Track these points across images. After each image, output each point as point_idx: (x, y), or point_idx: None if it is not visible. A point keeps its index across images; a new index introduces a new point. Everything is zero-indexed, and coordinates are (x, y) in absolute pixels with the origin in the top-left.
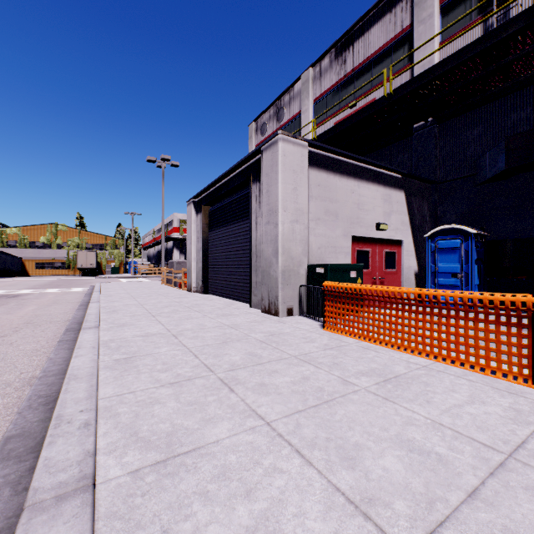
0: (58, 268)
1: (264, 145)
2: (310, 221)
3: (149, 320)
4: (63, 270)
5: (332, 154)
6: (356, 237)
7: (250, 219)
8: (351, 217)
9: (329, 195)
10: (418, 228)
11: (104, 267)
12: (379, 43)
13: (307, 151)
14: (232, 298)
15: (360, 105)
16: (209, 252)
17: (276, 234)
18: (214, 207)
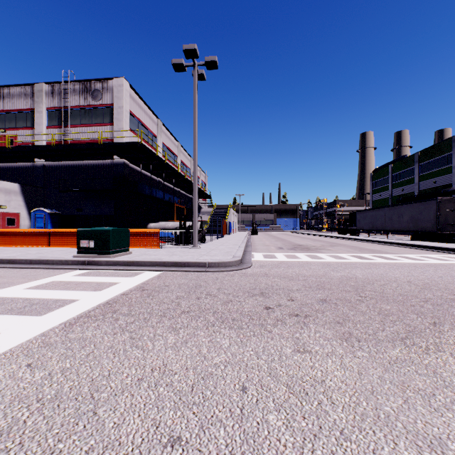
0: None
1: None
2: None
3: None
4: None
5: None
6: None
7: None
8: None
9: None
10: (32, 207)
11: None
12: (19, 106)
13: None
14: None
15: (9, 134)
16: None
17: None
18: None
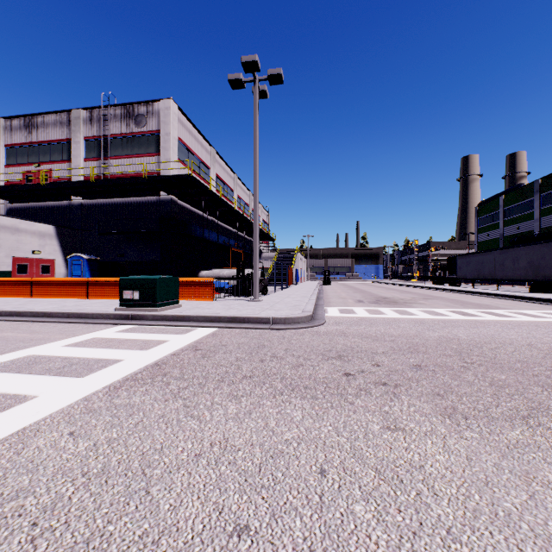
0: None
1: None
2: None
3: None
4: None
5: None
6: (18, 257)
7: None
8: (13, 247)
9: None
10: (69, 253)
11: None
12: (54, 137)
13: None
14: None
15: (43, 168)
16: None
17: None
18: None
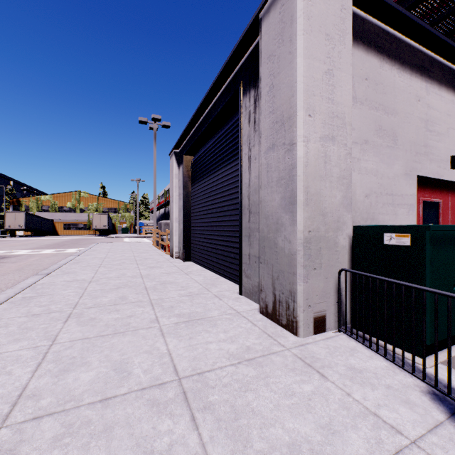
0: (81, 228)
1: (265, 5)
2: (352, 144)
3: (39, 337)
4: (85, 230)
5: (387, 26)
6: (421, 179)
7: (240, 153)
8: (416, 143)
9: (382, 100)
10: None
11: (118, 228)
12: None
13: (351, 1)
14: (216, 271)
15: None
16: (191, 211)
17: (291, 163)
18: (197, 155)
